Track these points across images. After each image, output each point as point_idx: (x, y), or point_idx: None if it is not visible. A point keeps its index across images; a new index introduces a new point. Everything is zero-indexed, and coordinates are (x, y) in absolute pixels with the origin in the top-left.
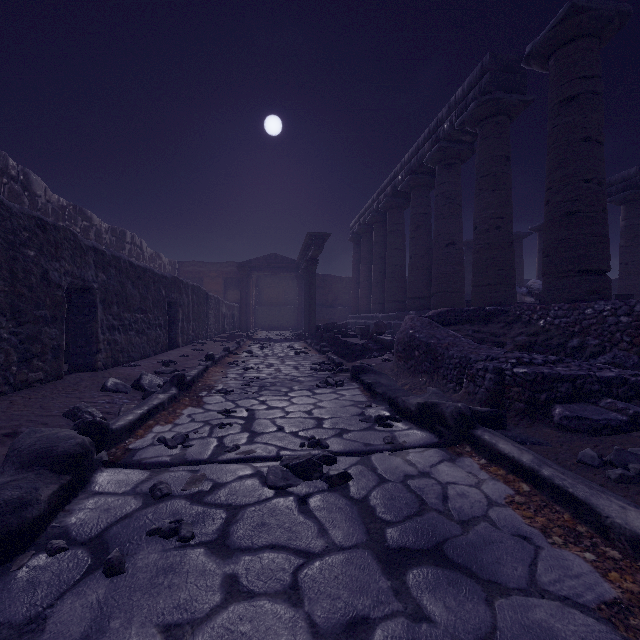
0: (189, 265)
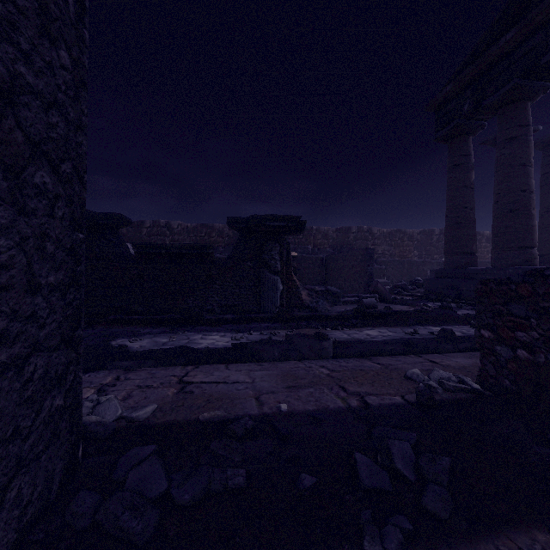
0: None
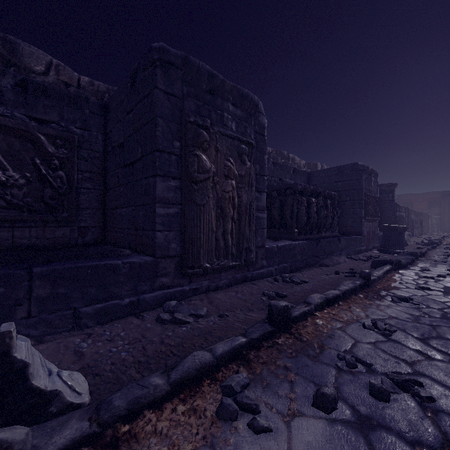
0: (404, 196)
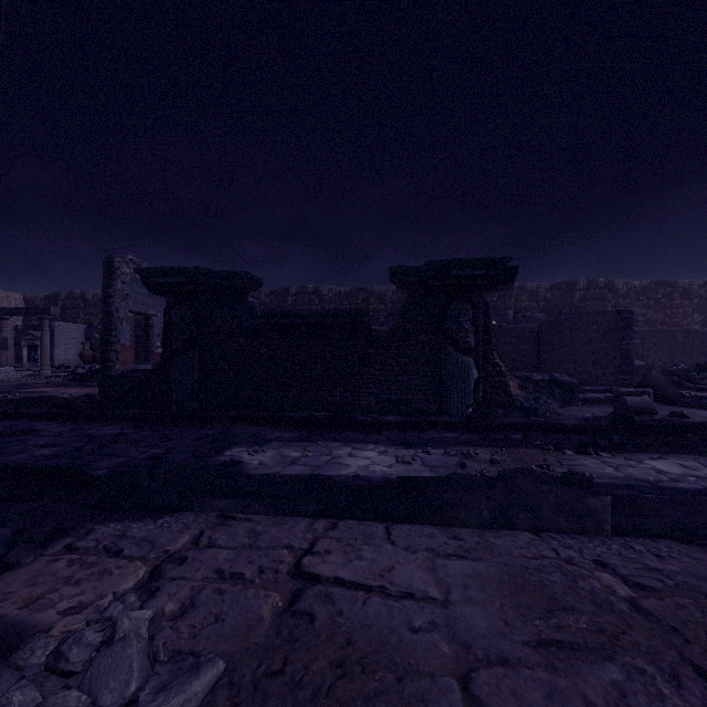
0: None
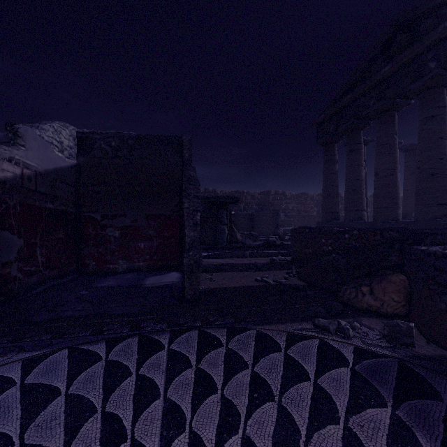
0: None
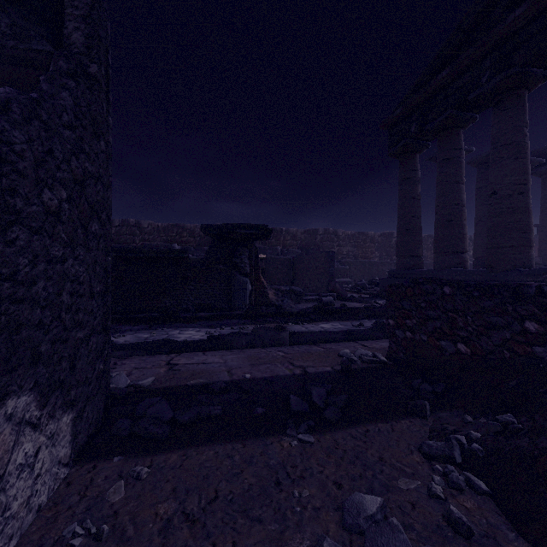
0: None
